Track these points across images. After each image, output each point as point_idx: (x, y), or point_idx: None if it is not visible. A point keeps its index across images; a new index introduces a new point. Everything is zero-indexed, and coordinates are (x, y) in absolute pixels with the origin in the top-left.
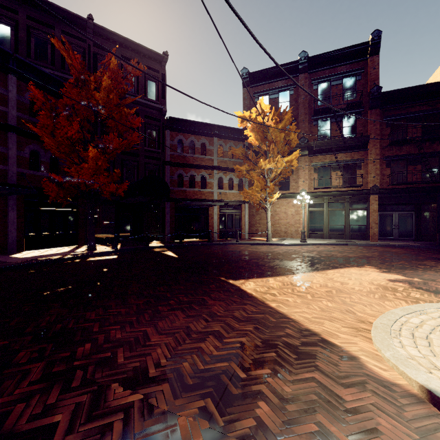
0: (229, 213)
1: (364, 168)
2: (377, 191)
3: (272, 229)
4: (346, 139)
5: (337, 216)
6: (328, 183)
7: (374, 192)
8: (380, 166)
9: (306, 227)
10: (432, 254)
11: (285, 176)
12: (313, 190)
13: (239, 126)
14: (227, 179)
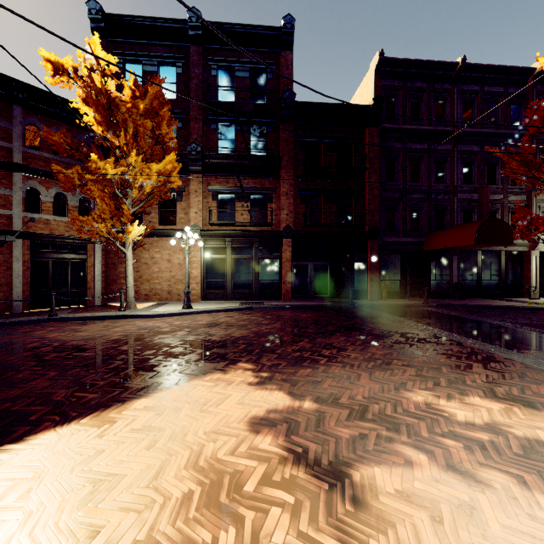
0: (59, 259)
1: (277, 201)
2: (290, 233)
3: (147, 287)
4: (254, 157)
5: (244, 266)
6: (233, 218)
7: (287, 234)
8: (294, 200)
9: (200, 284)
10: (344, 318)
11: (170, 202)
12: (212, 228)
13: (51, 83)
14: (52, 193)
